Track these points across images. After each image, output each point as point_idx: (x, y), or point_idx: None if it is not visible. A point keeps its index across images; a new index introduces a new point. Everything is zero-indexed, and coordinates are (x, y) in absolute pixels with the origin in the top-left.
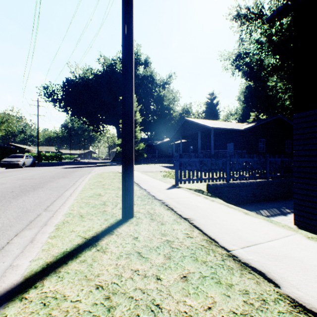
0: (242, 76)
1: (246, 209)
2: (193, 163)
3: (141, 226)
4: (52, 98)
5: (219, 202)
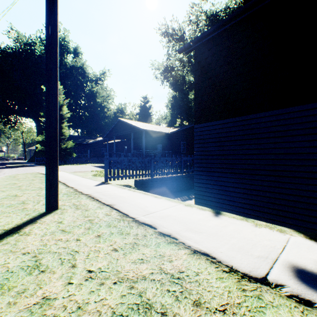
0: (170, 86)
1: None
2: (122, 162)
3: (66, 214)
4: None
5: (139, 191)
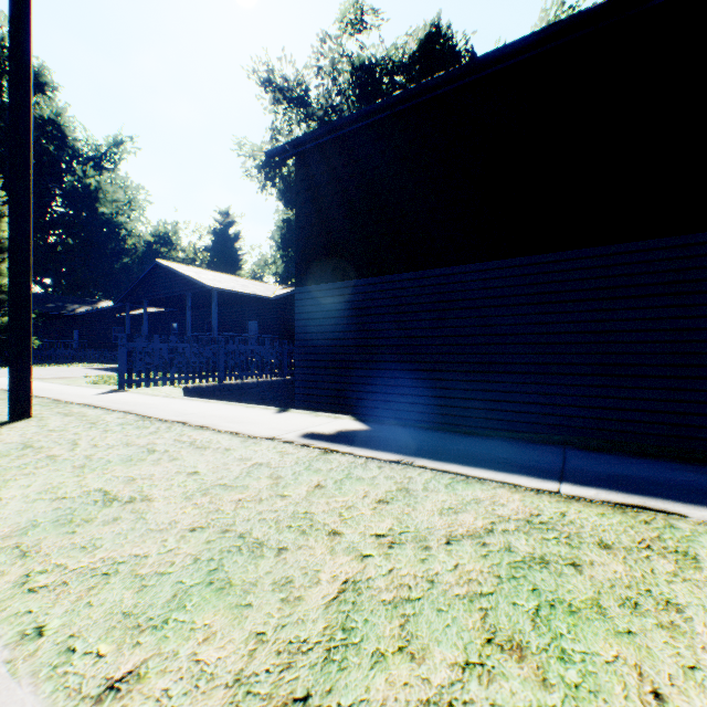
0: (280, 197)
1: None
2: (157, 352)
3: (49, 420)
4: None
5: (182, 398)
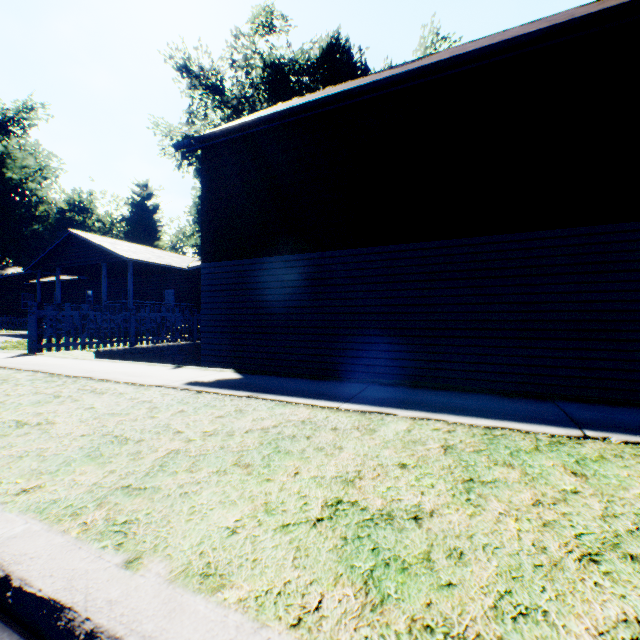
0: (197, 176)
1: None
2: (68, 319)
3: None
4: None
5: (92, 359)
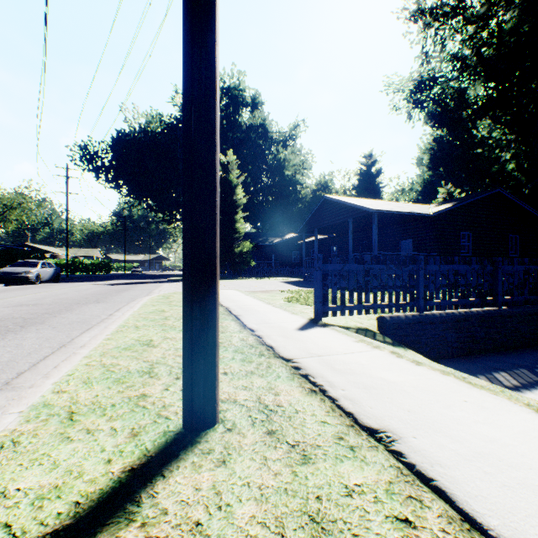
0: (427, 121)
1: (464, 371)
2: (351, 274)
3: (237, 468)
4: (93, 166)
5: (436, 367)
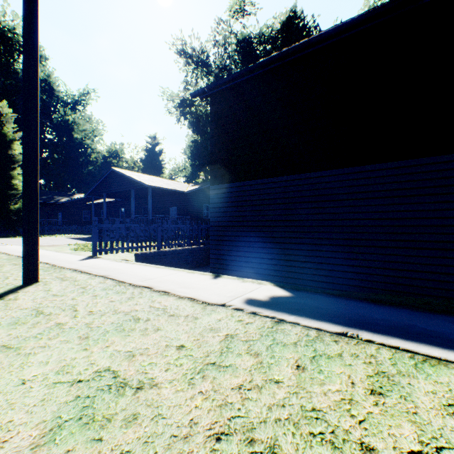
0: (190, 126)
1: None
2: (118, 230)
3: (51, 285)
4: None
5: (139, 264)
